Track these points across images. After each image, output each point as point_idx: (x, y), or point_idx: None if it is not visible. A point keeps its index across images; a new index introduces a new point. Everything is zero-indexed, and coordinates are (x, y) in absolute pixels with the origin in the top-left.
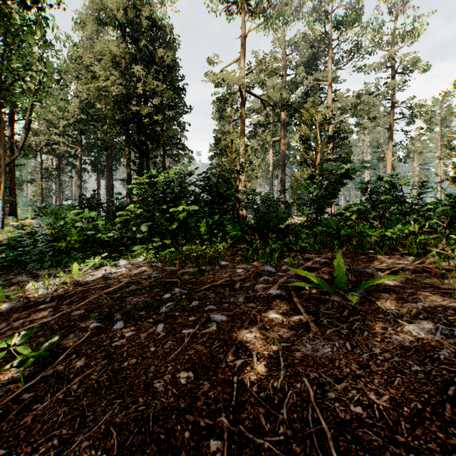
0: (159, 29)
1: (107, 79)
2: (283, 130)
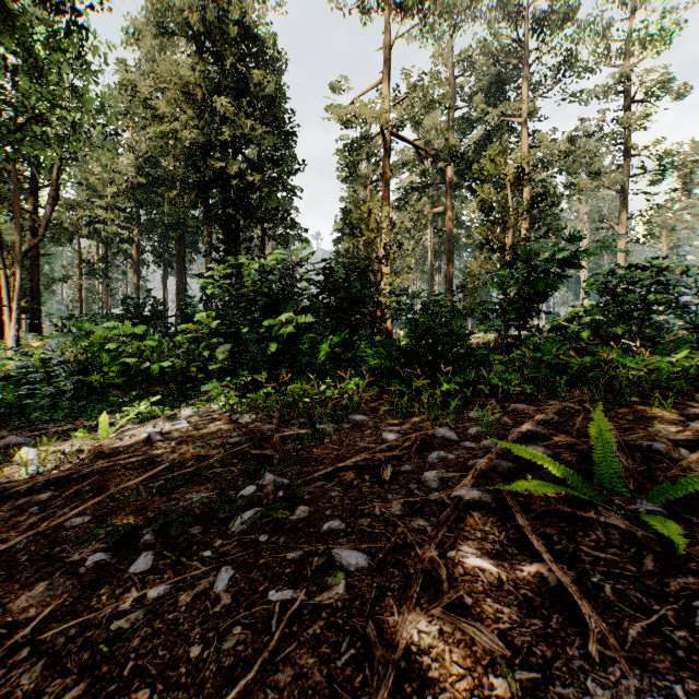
0: (256, 41)
1: (176, 120)
2: (449, 196)
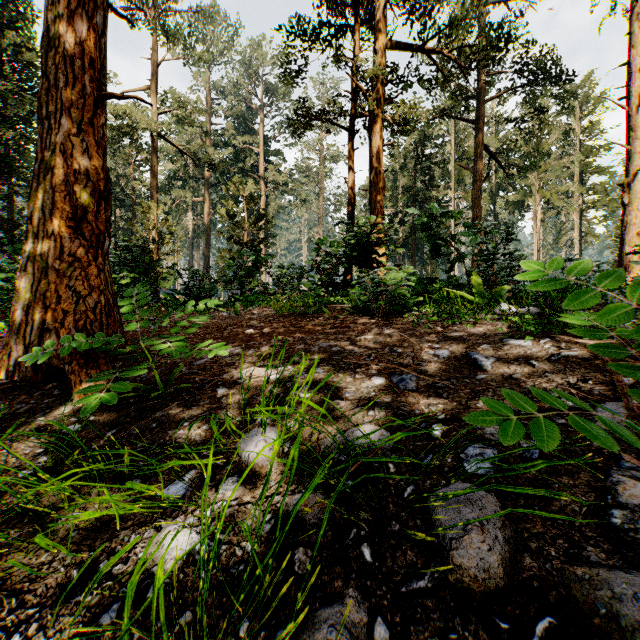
0: None
1: None
2: (207, 190)
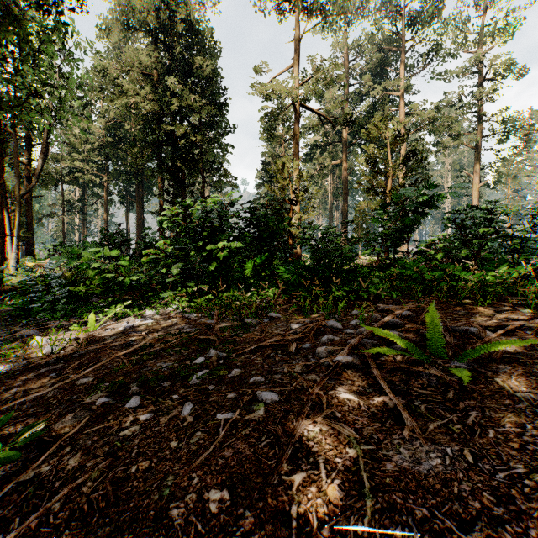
0: (198, 34)
1: (136, 94)
2: (345, 152)
